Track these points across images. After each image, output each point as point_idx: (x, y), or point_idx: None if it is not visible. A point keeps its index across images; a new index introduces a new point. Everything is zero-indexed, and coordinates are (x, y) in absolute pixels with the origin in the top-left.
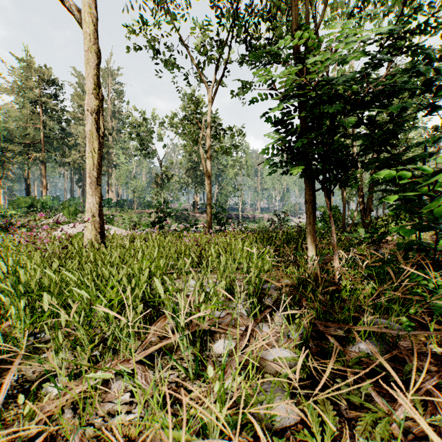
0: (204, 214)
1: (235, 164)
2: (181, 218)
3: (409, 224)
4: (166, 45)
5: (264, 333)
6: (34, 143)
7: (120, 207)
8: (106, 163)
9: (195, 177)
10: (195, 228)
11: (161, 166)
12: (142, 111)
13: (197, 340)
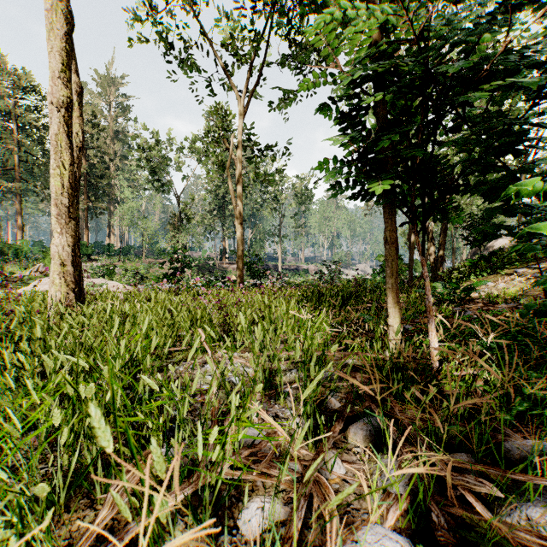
0: (234, 265)
1: (273, 201)
2: (205, 270)
3: (492, 276)
4: (183, 39)
5: (334, 476)
6: (5, 170)
7: (125, 255)
8: (106, 198)
9: (223, 217)
10: (223, 282)
11: (178, 203)
12: (154, 131)
13: (207, 513)
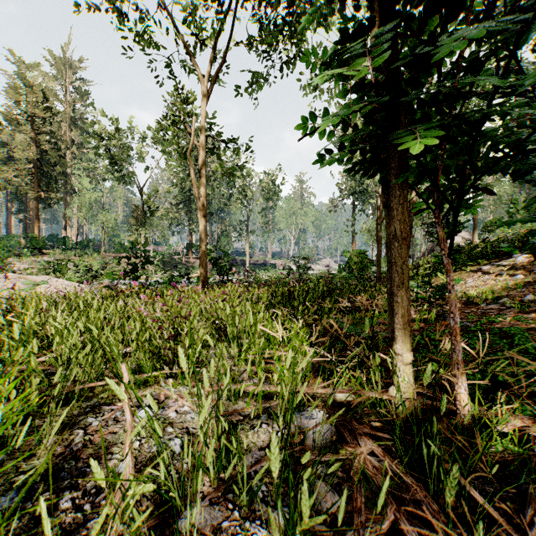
0: None
1: (241, 196)
2: (170, 265)
3: (457, 273)
4: (140, 11)
5: None
6: None
7: (82, 249)
8: (61, 188)
9: (190, 211)
10: (187, 278)
11: (141, 195)
12: (113, 118)
13: None
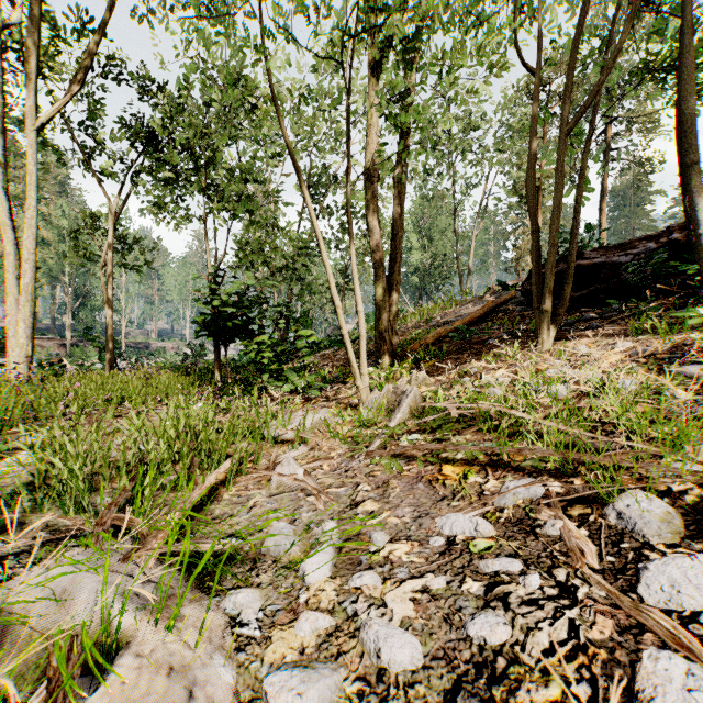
0: (44, 341)
1: None
2: None
3: None
4: None
5: None
6: None
7: None
8: None
9: None
10: (61, 366)
11: None
12: None
13: None
